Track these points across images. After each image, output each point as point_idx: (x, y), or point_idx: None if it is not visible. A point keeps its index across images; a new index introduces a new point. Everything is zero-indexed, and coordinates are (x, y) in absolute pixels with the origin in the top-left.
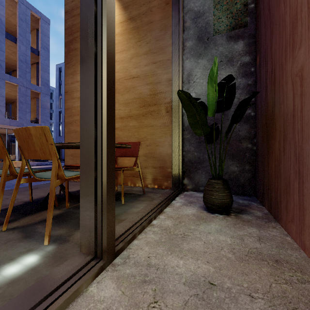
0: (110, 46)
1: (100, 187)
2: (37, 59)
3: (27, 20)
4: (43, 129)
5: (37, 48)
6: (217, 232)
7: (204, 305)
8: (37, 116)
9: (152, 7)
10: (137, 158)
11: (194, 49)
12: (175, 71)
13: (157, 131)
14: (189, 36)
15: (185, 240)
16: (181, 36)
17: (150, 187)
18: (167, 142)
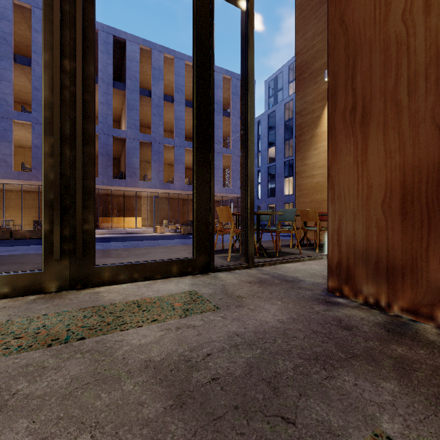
0: None
1: None
2: None
3: (237, 91)
4: (314, 210)
5: None
6: None
7: None
8: None
9: None
10: None
11: None
12: None
13: None
14: None
15: None
16: None
17: None
18: None
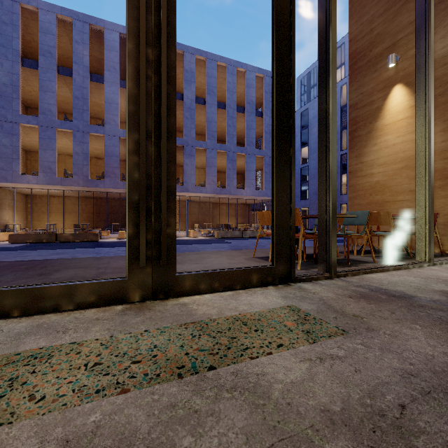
0: (432, 181)
1: (428, 235)
2: None
3: (270, 90)
4: (388, 212)
5: None
6: None
7: None
8: None
9: None
10: (435, 226)
11: None
12: None
13: None
14: None
15: None
16: None
17: None
18: None
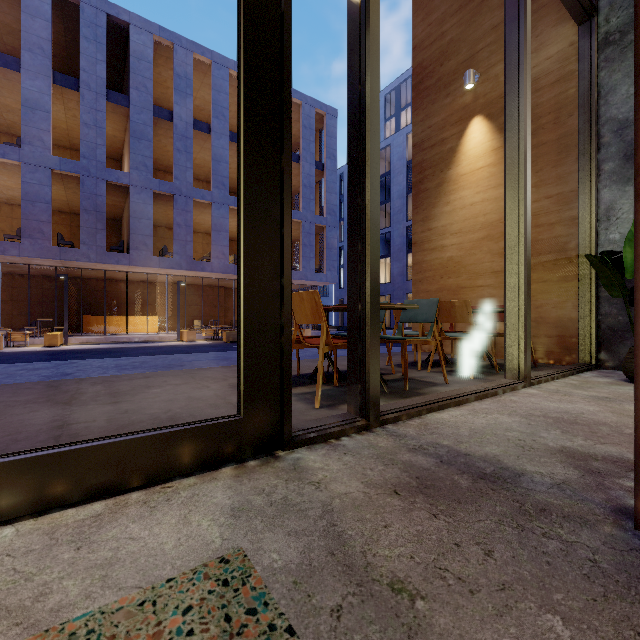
0: (528, 252)
1: (523, 339)
2: (321, 176)
3: (311, 124)
4: (465, 302)
5: (319, 159)
6: (629, 389)
7: (598, 399)
8: (320, 261)
9: (544, 123)
10: None
11: (617, 172)
12: (583, 207)
13: (553, 289)
14: (608, 156)
15: (591, 388)
16: (595, 159)
17: (542, 363)
18: (570, 303)
